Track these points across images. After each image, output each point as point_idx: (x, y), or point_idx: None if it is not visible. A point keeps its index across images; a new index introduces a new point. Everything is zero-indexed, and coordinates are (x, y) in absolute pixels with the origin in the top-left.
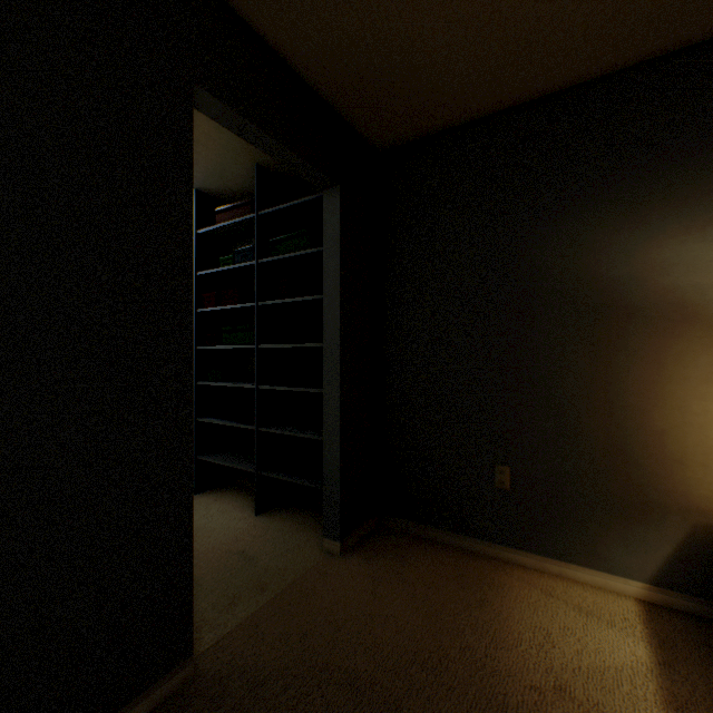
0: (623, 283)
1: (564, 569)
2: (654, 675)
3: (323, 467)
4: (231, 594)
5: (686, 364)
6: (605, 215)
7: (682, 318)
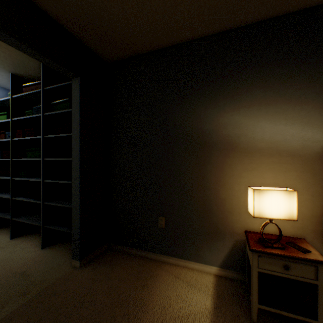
0: (209, 132)
1: (187, 263)
2: (210, 315)
3: (72, 222)
4: (3, 300)
5: (233, 169)
6: (203, 101)
7: (231, 148)
